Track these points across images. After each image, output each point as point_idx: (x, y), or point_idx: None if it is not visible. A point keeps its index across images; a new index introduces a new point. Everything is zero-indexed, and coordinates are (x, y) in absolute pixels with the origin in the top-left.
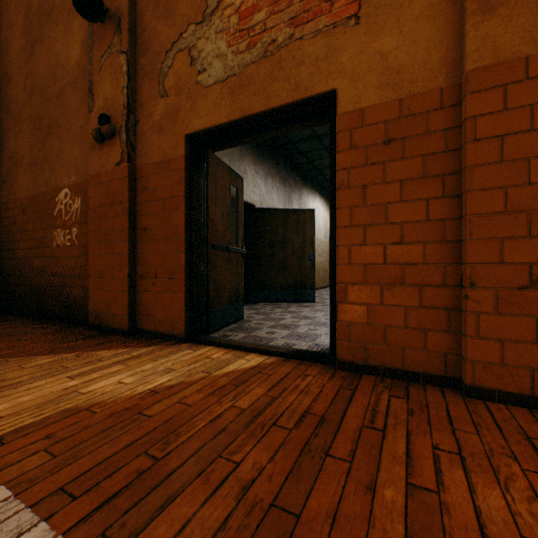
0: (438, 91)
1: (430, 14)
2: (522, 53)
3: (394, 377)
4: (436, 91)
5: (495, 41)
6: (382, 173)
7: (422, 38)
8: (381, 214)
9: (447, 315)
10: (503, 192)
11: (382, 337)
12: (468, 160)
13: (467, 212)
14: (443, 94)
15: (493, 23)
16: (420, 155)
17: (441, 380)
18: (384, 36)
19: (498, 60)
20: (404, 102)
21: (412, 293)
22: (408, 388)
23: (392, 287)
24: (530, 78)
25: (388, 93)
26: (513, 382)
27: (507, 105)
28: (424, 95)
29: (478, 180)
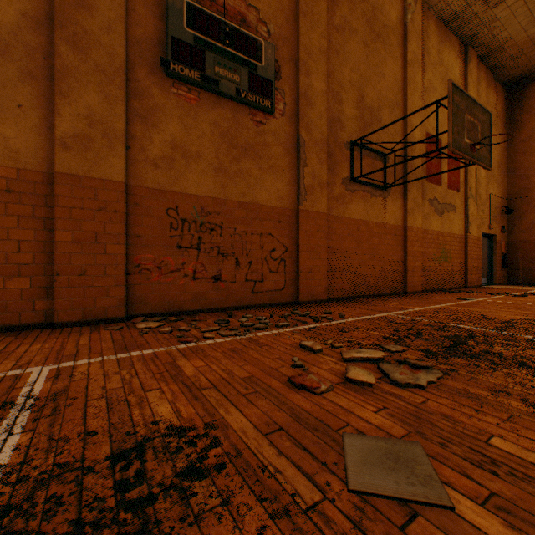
0: (43, 173)
1: (39, 131)
2: (81, 174)
3: (15, 330)
4: (42, 173)
5: (69, 164)
6: (5, 209)
7: (33, 141)
8: (5, 234)
9: (48, 291)
10: (73, 233)
11: (6, 308)
12: (57, 215)
13: (56, 239)
14: (46, 176)
15: (69, 155)
16: (32, 205)
17: (45, 325)
18: (7, 127)
19: (71, 173)
20: (22, 172)
21: (27, 281)
22: (22, 333)
23: (13, 278)
24: (84, 186)
25: (10, 162)
26: (77, 317)
27: (74, 194)
28: (34, 172)
29: (62, 225)
